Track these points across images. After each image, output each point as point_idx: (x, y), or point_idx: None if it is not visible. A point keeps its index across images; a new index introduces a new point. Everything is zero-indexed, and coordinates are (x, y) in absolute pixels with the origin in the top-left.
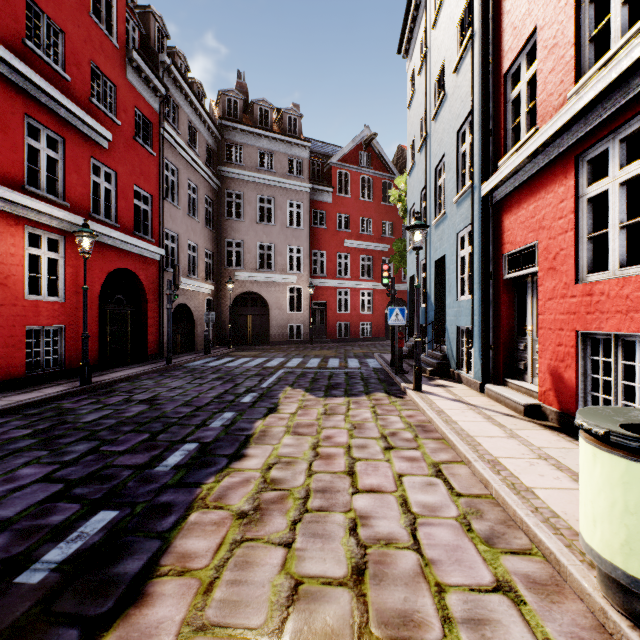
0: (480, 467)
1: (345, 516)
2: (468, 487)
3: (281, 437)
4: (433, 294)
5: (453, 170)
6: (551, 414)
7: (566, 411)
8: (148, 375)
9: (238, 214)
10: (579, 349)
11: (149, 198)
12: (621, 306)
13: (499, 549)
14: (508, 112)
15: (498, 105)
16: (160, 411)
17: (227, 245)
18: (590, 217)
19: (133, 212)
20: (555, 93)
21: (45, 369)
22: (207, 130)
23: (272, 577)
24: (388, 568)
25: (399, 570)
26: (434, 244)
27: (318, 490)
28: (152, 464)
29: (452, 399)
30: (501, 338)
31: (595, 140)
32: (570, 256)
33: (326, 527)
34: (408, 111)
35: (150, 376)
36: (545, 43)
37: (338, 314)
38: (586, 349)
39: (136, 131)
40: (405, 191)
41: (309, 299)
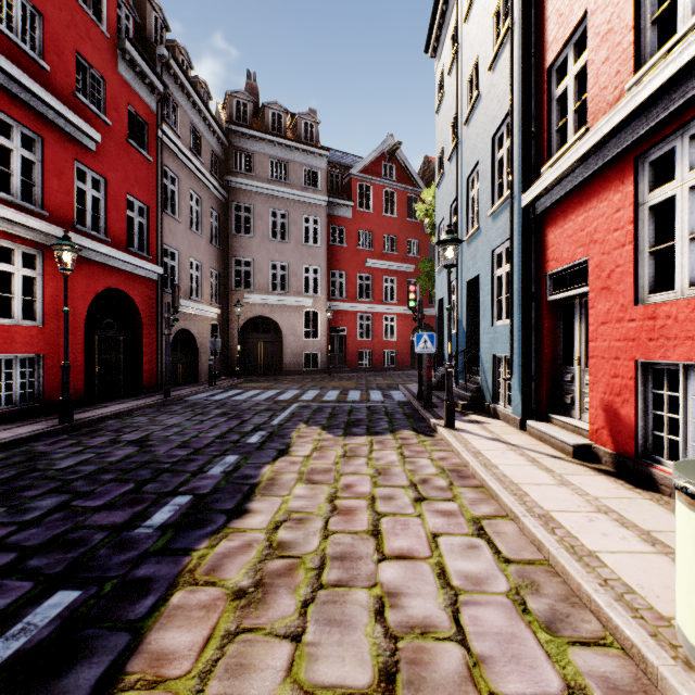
0: (531, 524)
1: (369, 593)
2: (517, 550)
3: (292, 486)
4: (465, 319)
5: (488, 179)
6: (605, 456)
7: (623, 453)
8: (142, 411)
9: (248, 230)
10: (639, 381)
11: (145, 209)
12: (692, 331)
13: (565, 638)
14: (552, 111)
15: (541, 104)
16: (151, 454)
17: (236, 264)
18: (652, 228)
19: (126, 225)
20: (610, 86)
21: (19, 405)
22: (212, 135)
23: (274, 688)
24: (426, 670)
25: (440, 673)
26: (466, 263)
27: (336, 557)
28: (133, 524)
29: (489, 438)
30: (544, 368)
31: (659, 138)
32: (628, 274)
33: (345, 610)
34: (436, 116)
35: (144, 412)
36: (597, 29)
37: (359, 341)
38: (647, 381)
39: (130, 133)
40: (433, 205)
41: (327, 324)
